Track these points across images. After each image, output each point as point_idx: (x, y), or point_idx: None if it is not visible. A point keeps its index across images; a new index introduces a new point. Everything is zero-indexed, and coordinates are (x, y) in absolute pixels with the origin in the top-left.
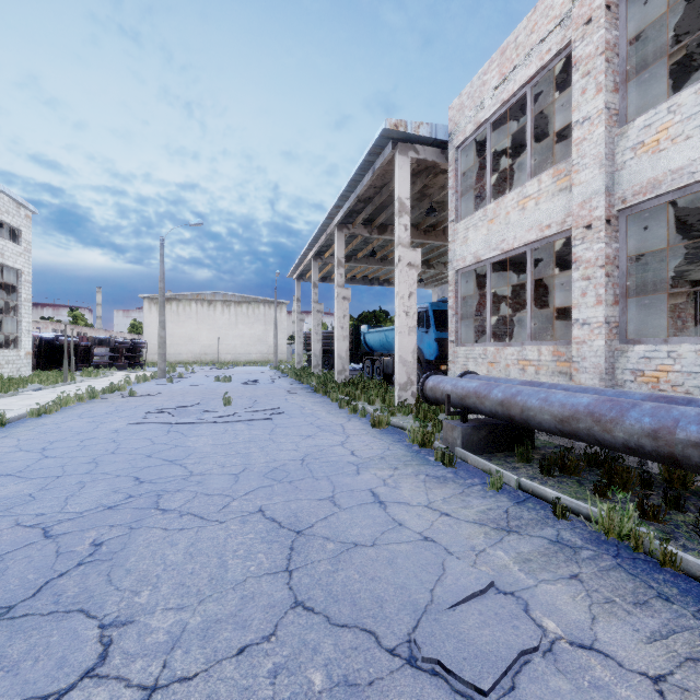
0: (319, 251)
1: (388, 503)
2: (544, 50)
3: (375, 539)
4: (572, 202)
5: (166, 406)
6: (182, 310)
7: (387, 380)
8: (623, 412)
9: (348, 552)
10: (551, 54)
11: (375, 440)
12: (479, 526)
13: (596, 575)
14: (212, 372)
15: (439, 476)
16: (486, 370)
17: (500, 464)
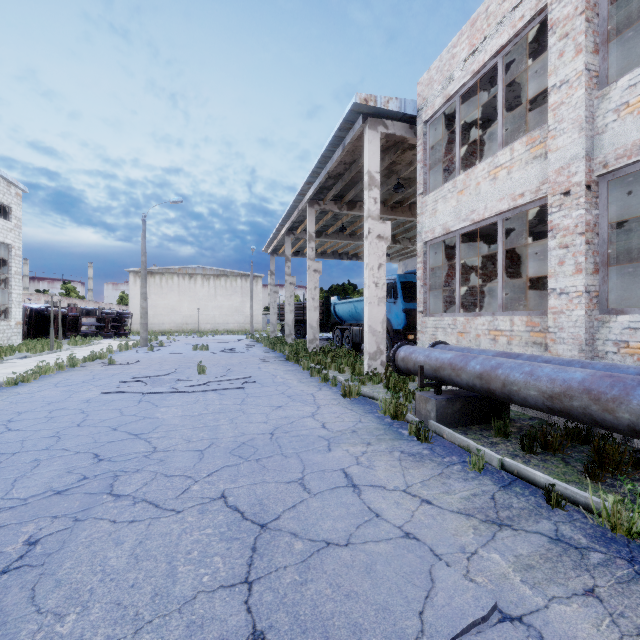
0: (292, 226)
1: (363, 487)
2: (516, 17)
3: (350, 536)
4: (548, 169)
5: (143, 374)
6: (164, 282)
7: (356, 348)
8: (629, 391)
9: (319, 555)
10: (525, 20)
11: (346, 411)
12: (466, 518)
13: (616, 591)
14: (192, 341)
15: (414, 453)
16: (455, 340)
17: (477, 438)
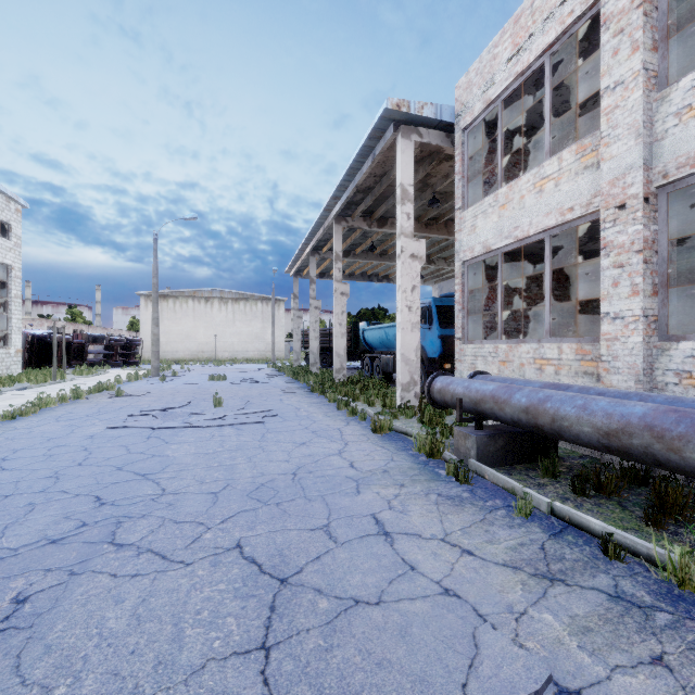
0: (317, 245)
1: (396, 535)
2: (565, 13)
3: (381, 593)
4: (601, 180)
5: (153, 407)
6: (178, 307)
7: (387, 378)
8: None
9: (346, 616)
10: (574, 15)
11: (377, 448)
12: (513, 571)
13: (688, 658)
14: (208, 370)
15: (453, 496)
16: (497, 369)
17: (522, 479)
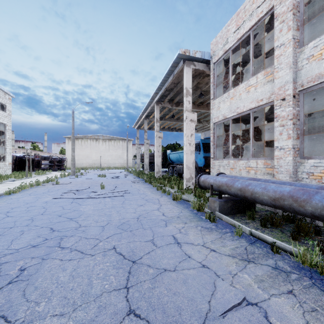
0: (147, 115)
1: (182, 244)
2: (259, 12)
3: (176, 266)
4: (274, 87)
5: (73, 189)
6: (83, 143)
7: (180, 176)
8: (311, 196)
9: (160, 275)
10: (263, 13)
11: (175, 207)
12: (232, 258)
13: (302, 291)
14: (97, 172)
15: (208, 227)
16: (229, 172)
17: (239, 220)
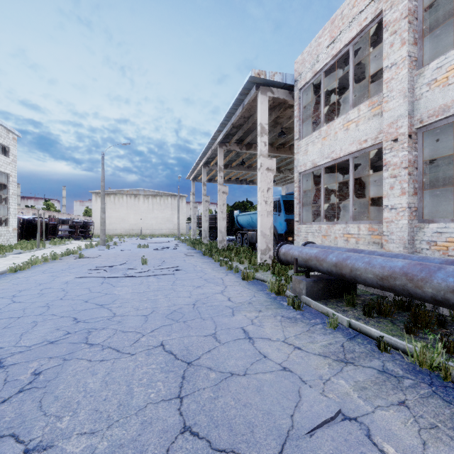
0: (207, 161)
1: (255, 339)
2: (362, 19)
3: (246, 369)
4: (383, 123)
5: (103, 265)
6: (117, 200)
7: (252, 247)
8: (431, 273)
9: (226, 381)
10: (367, 21)
11: (245, 289)
12: (324, 358)
13: (419, 402)
14: (136, 241)
15: (291, 317)
16: (320, 240)
17: (333, 307)
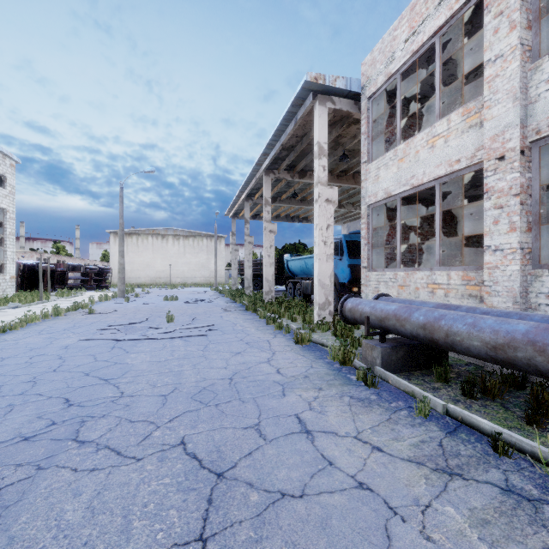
0: (250, 193)
1: (316, 433)
2: (453, 0)
3: (304, 487)
4: (484, 136)
5: (118, 322)
6: (140, 242)
7: (306, 299)
8: None
9: (274, 508)
10: (461, 2)
11: (299, 357)
12: (417, 466)
13: None
14: (164, 292)
15: (363, 398)
16: (396, 292)
17: (419, 384)
